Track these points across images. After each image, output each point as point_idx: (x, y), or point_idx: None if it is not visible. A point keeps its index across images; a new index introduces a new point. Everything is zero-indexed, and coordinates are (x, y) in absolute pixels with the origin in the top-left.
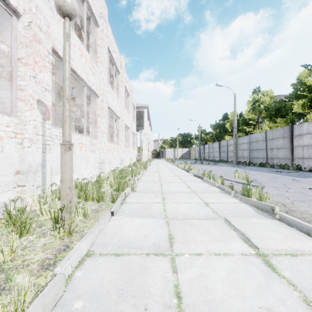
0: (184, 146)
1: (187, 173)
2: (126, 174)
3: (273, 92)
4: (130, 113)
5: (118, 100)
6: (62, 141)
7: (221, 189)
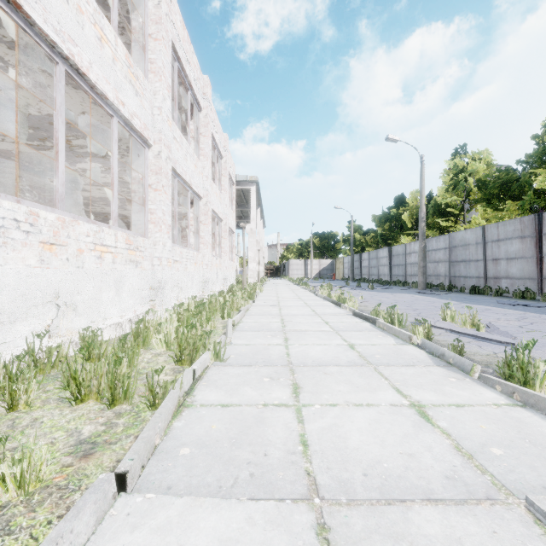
0: (323, 256)
1: (338, 308)
2: (209, 314)
3: (491, 154)
4: (224, 191)
5: (198, 161)
6: (36, 236)
7: (432, 354)
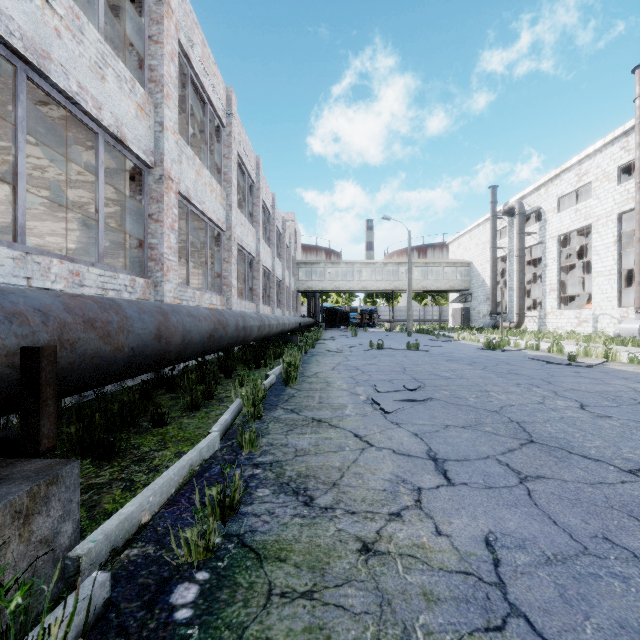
0: None
1: None
2: None
3: None
4: None
5: None
6: None
7: None
